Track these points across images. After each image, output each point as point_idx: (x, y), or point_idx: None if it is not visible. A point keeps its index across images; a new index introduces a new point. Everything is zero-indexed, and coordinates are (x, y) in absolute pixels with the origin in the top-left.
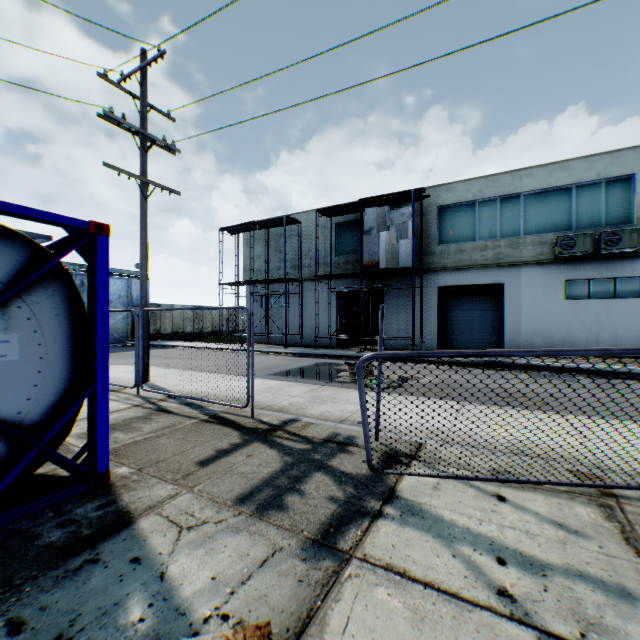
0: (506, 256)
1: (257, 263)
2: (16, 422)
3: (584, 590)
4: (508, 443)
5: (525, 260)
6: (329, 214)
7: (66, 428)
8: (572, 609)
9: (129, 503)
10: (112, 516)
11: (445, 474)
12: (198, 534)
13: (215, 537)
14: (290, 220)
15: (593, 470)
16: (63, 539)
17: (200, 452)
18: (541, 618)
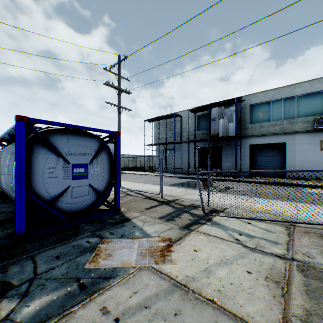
0: (286, 129)
1: (161, 135)
2: (98, 190)
3: (263, 241)
4: (262, 210)
5: (297, 130)
6: (194, 111)
7: (108, 194)
8: (256, 243)
9: (128, 216)
10: (124, 218)
11: (231, 216)
12: (149, 223)
13: (154, 224)
14: (176, 115)
15: (292, 219)
16: (113, 221)
17: (145, 206)
18: (245, 244)
